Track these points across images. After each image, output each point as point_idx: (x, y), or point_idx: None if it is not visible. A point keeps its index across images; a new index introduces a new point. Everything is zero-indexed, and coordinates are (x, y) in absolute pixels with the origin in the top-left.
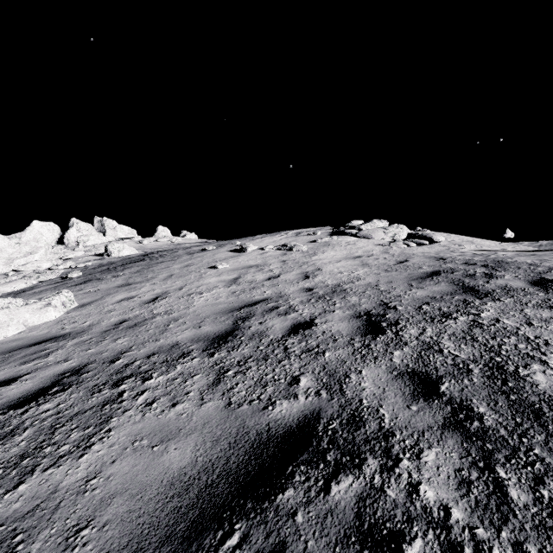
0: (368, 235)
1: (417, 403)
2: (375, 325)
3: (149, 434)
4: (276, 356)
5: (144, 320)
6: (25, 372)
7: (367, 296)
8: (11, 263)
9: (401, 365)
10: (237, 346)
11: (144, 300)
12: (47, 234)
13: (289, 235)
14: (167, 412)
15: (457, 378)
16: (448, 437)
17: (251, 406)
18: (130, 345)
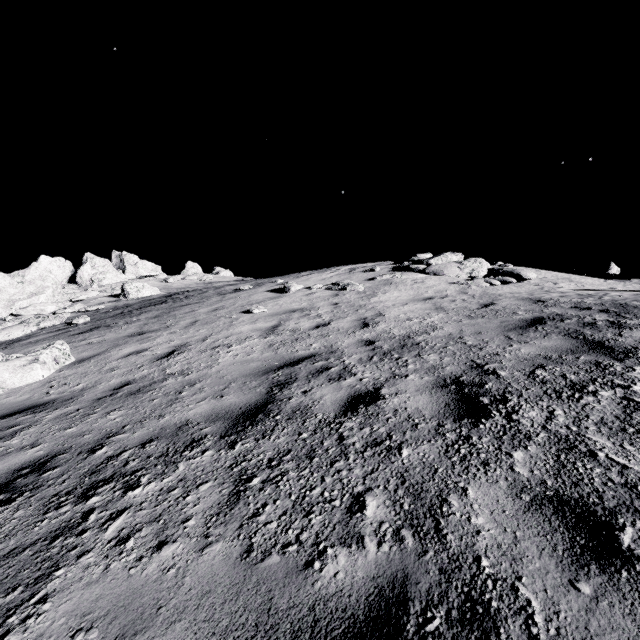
0: (439, 271)
1: (589, 577)
2: (471, 401)
3: (104, 614)
4: (327, 452)
5: (152, 384)
6: None
7: (451, 354)
8: (12, 305)
9: (532, 482)
10: (269, 432)
11: (157, 354)
12: (56, 271)
13: (342, 271)
14: (145, 562)
15: None
16: None
17: (285, 558)
18: (123, 422)
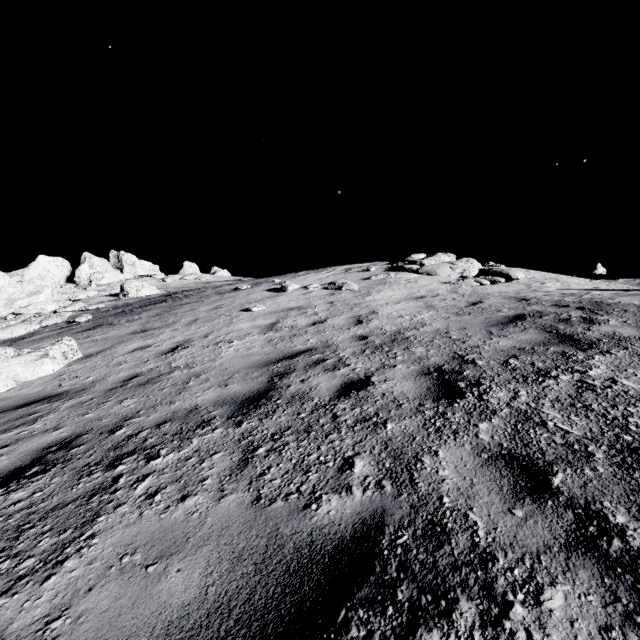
0: (432, 271)
1: (523, 506)
2: (450, 385)
3: (144, 544)
4: (322, 427)
5: (159, 376)
6: (3, 444)
7: (436, 347)
8: (12, 304)
9: (491, 445)
10: (271, 413)
11: (162, 350)
12: (54, 271)
13: (338, 271)
14: (173, 509)
15: (574, 467)
16: (577, 566)
17: (288, 503)
18: (137, 408)
